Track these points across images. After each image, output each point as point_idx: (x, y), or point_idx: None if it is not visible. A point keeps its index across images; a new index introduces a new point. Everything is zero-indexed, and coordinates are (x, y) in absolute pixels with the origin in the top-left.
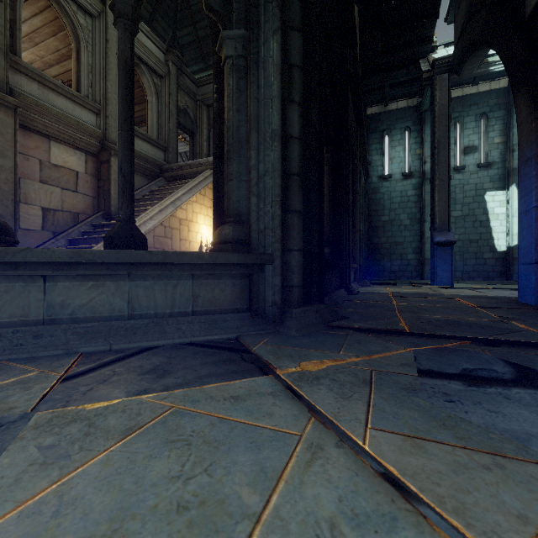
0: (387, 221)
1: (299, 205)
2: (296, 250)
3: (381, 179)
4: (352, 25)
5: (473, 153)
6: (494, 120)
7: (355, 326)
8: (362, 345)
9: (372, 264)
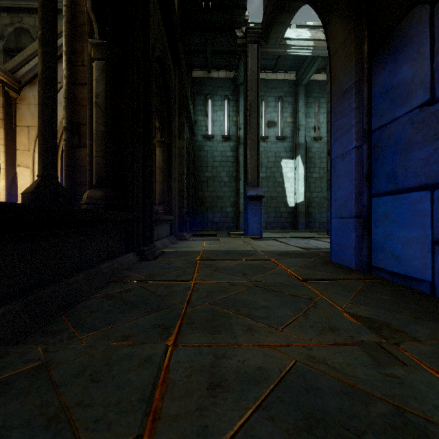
0: (210, 177)
1: None
2: None
3: (205, 138)
4: None
5: (274, 127)
6: (287, 104)
7: None
8: None
9: (198, 216)
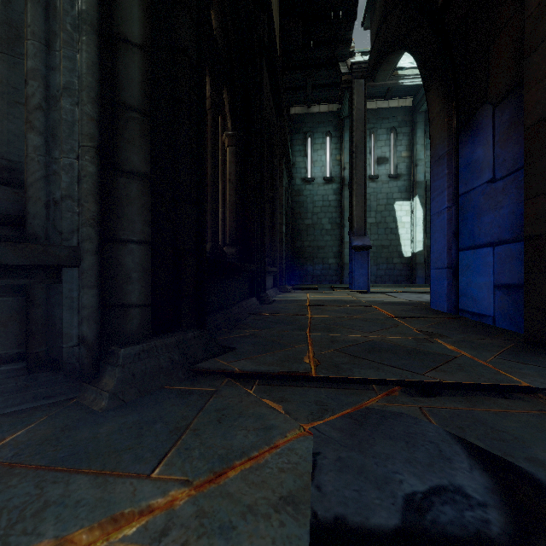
0: (310, 225)
1: (143, 164)
2: (136, 241)
3: (304, 181)
4: None
5: (385, 164)
6: (402, 135)
7: (234, 370)
8: (221, 431)
9: (296, 268)
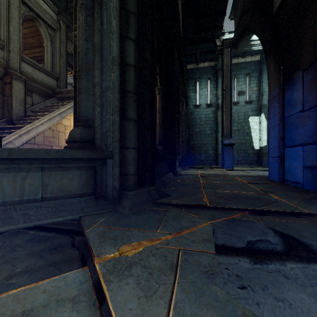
0: (198, 131)
1: (134, 115)
2: (132, 148)
3: (195, 107)
4: (176, 6)
5: (243, 95)
6: (253, 78)
7: (173, 203)
8: (176, 221)
9: (190, 156)
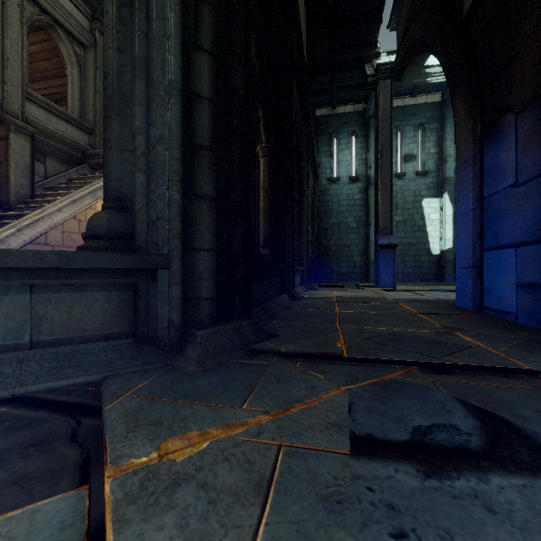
0: (336, 223)
1: (211, 189)
2: (205, 249)
3: (329, 181)
4: (294, 2)
5: (412, 161)
6: (430, 132)
7: (281, 350)
8: (281, 387)
9: (321, 266)
